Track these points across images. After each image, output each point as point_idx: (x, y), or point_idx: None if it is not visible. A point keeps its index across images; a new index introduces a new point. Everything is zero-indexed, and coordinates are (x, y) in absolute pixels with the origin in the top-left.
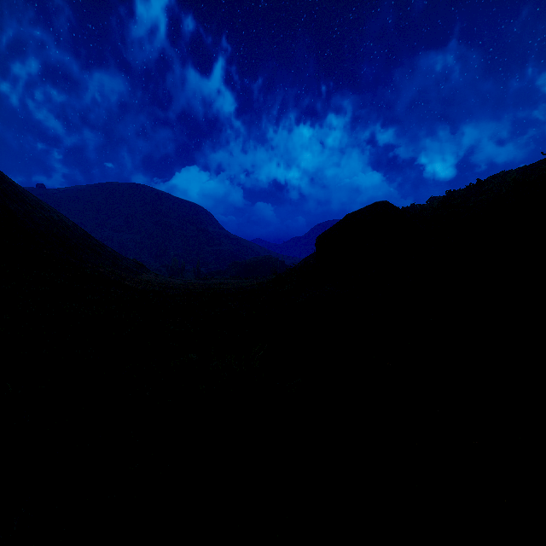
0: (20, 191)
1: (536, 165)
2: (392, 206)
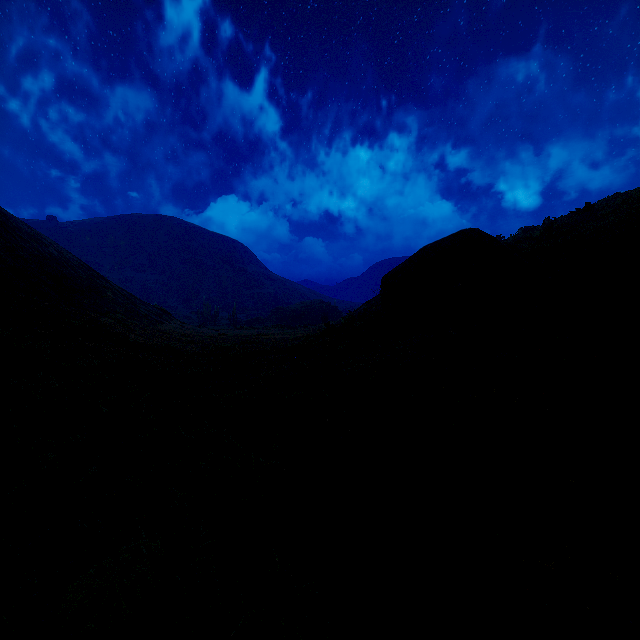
0: (9, 220)
1: None
2: (486, 235)
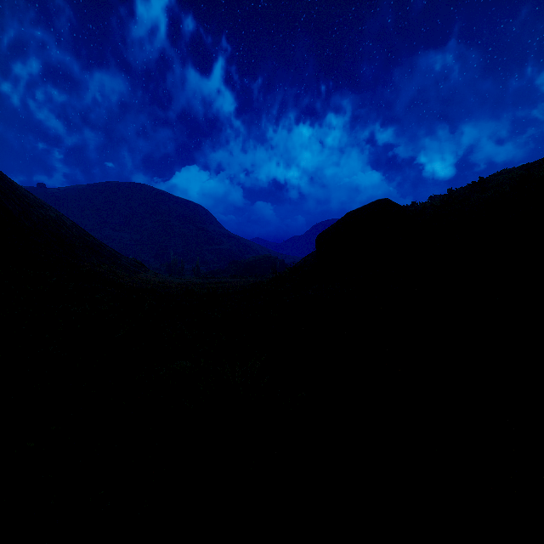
0: (18, 189)
1: (539, 162)
2: (394, 204)
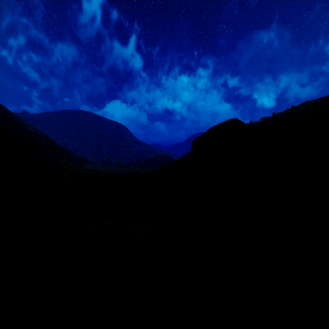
0: (10, 114)
1: (328, 96)
2: (240, 122)
